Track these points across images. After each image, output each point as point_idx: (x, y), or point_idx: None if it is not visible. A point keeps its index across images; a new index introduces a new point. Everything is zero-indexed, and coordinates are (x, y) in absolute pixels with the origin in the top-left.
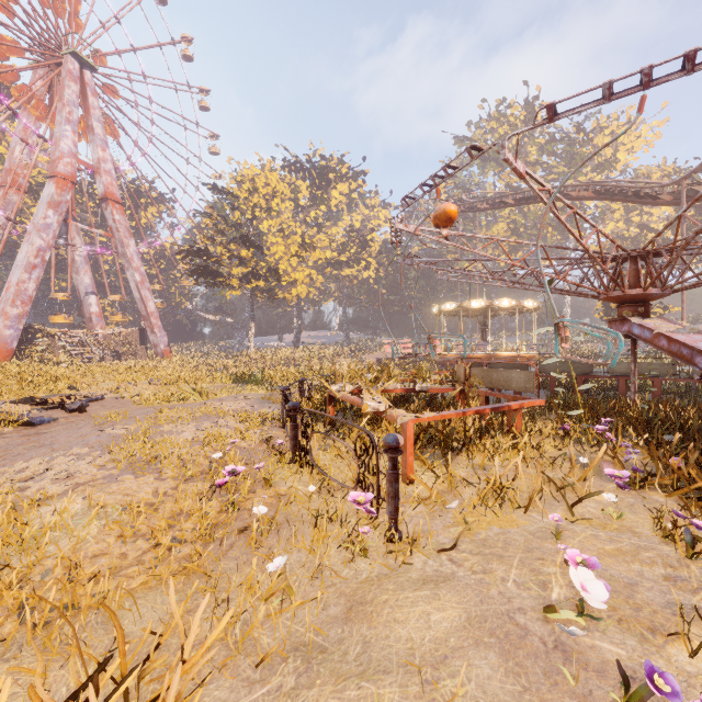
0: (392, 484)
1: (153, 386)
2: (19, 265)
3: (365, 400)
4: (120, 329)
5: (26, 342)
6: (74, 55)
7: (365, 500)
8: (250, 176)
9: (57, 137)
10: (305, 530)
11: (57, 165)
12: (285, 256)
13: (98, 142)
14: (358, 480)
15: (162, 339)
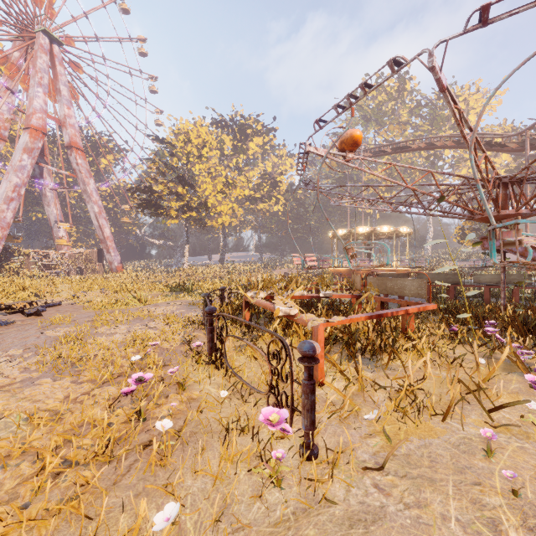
0: (307, 395)
1: (102, 294)
2: None
3: (277, 305)
4: (82, 250)
5: (6, 260)
6: (44, 32)
7: (279, 418)
8: (185, 129)
9: (31, 97)
10: (214, 444)
11: (31, 119)
12: (213, 192)
13: (64, 101)
14: (270, 387)
15: (116, 258)
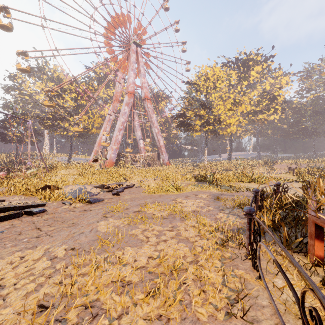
0: None
1: (155, 181)
2: (116, 129)
3: None
4: (150, 153)
5: (119, 159)
6: (134, 43)
7: None
8: (205, 72)
9: (128, 77)
10: None
11: (128, 88)
12: (224, 110)
13: (142, 75)
14: None
15: (166, 157)
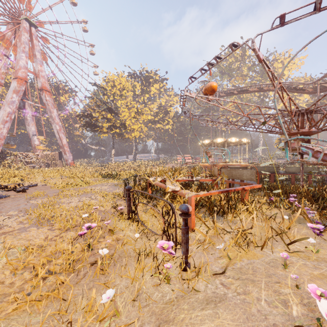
0: (184, 235)
1: (62, 179)
2: None
3: (167, 185)
4: (49, 152)
5: (2, 158)
6: (26, 20)
7: (168, 246)
8: (112, 79)
9: (18, 59)
10: (132, 262)
11: (18, 72)
12: (129, 117)
13: (38, 62)
14: (163, 231)
15: (70, 157)
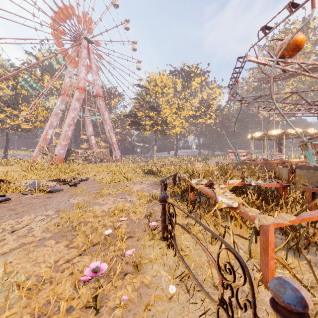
0: None
1: (108, 174)
2: (66, 125)
3: (219, 196)
4: (102, 149)
5: (68, 155)
6: (85, 38)
7: None
8: (154, 78)
9: (79, 72)
10: None
11: (79, 83)
12: (170, 114)
13: (94, 72)
14: (221, 301)
15: (118, 153)
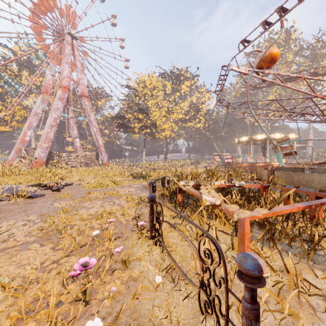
0: (250, 322)
1: (95, 179)
2: (47, 126)
3: (203, 195)
4: (88, 153)
5: (50, 159)
6: (69, 34)
7: None
8: (143, 80)
9: (62, 70)
10: None
11: (62, 82)
12: (159, 117)
13: (78, 70)
14: (201, 283)
15: (105, 157)
